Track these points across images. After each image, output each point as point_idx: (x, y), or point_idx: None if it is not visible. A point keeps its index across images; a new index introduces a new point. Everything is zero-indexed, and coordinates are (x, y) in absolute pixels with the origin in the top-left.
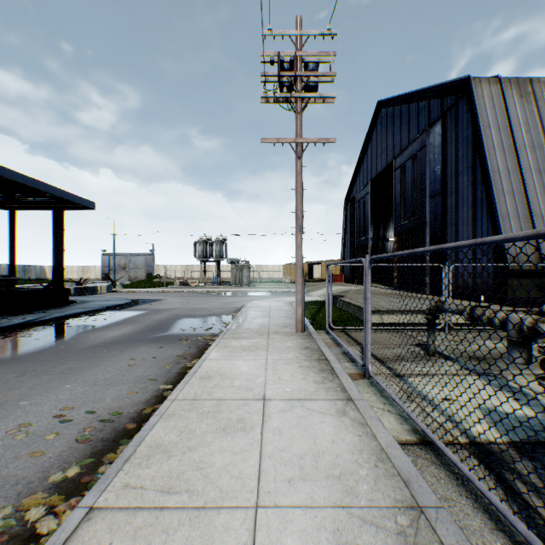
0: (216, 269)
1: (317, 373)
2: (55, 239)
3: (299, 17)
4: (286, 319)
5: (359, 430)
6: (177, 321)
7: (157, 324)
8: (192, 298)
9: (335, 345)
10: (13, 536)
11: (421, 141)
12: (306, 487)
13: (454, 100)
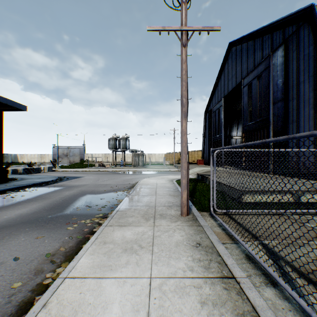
0: (122, 156)
1: None
2: None
3: None
4: (170, 197)
5: None
6: (80, 198)
7: (61, 201)
8: (102, 176)
9: (229, 238)
10: None
11: (266, 64)
12: None
13: (295, 28)
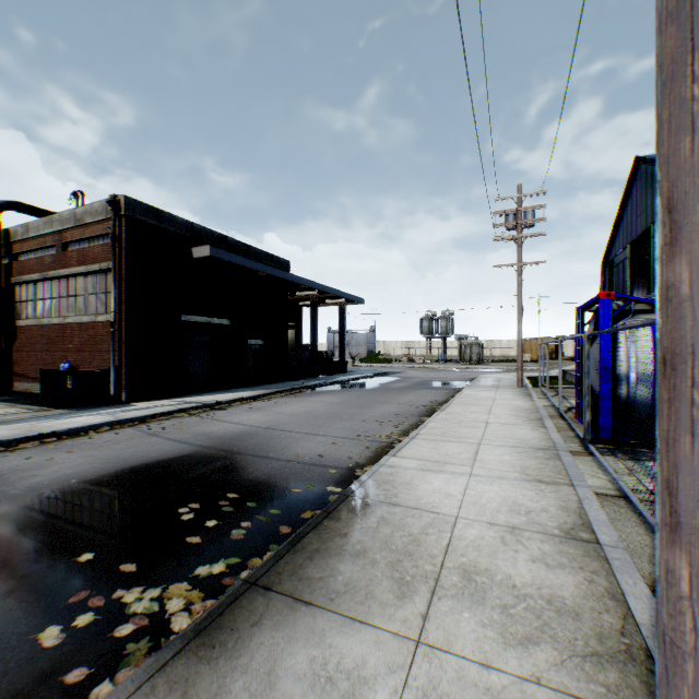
0: (442, 346)
1: (521, 397)
2: (340, 326)
3: (519, 185)
4: (512, 383)
5: (530, 403)
6: (431, 382)
7: (418, 383)
8: (427, 372)
9: (540, 392)
10: (433, 408)
11: None
12: (506, 406)
13: None
